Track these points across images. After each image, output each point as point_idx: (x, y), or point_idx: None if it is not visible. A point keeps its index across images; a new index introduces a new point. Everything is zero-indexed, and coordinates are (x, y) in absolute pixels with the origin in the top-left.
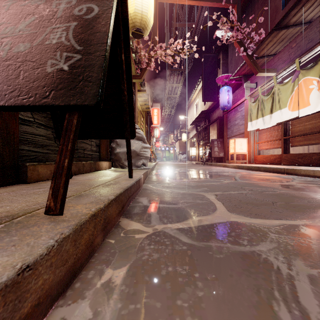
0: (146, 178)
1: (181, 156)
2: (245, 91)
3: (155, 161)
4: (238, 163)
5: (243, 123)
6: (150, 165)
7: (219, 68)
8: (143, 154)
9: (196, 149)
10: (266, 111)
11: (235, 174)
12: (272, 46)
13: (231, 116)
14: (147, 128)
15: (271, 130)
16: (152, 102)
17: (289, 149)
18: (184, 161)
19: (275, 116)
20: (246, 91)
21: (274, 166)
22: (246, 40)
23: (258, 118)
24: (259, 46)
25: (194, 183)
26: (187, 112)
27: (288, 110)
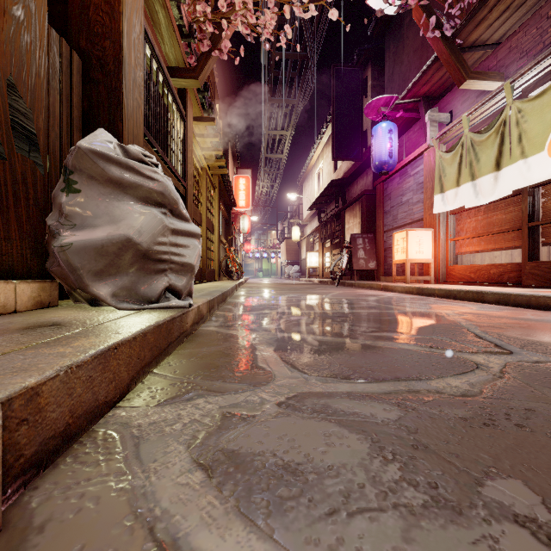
0: (167, 350)
1: (290, 268)
2: (429, 128)
3: (240, 277)
4: (410, 282)
5: (421, 198)
6: (219, 287)
7: (365, 96)
8: (168, 255)
9: (319, 256)
10: (484, 166)
11: (443, 313)
12: (500, 18)
13: (393, 187)
14: (225, 212)
15: (489, 210)
16: (237, 166)
17: (513, 254)
18: (296, 277)
19: (508, 176)
20: (430, 129)
21: (517, 290)
22: (440, 3)
23: (462, 183)
24: (474, 12)
25: (376, 390)
26: (301, 189)
27: (548, 156)
